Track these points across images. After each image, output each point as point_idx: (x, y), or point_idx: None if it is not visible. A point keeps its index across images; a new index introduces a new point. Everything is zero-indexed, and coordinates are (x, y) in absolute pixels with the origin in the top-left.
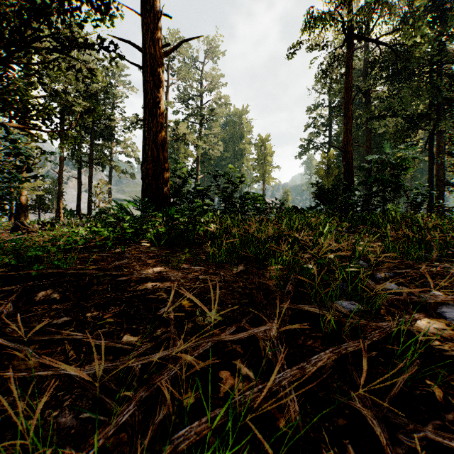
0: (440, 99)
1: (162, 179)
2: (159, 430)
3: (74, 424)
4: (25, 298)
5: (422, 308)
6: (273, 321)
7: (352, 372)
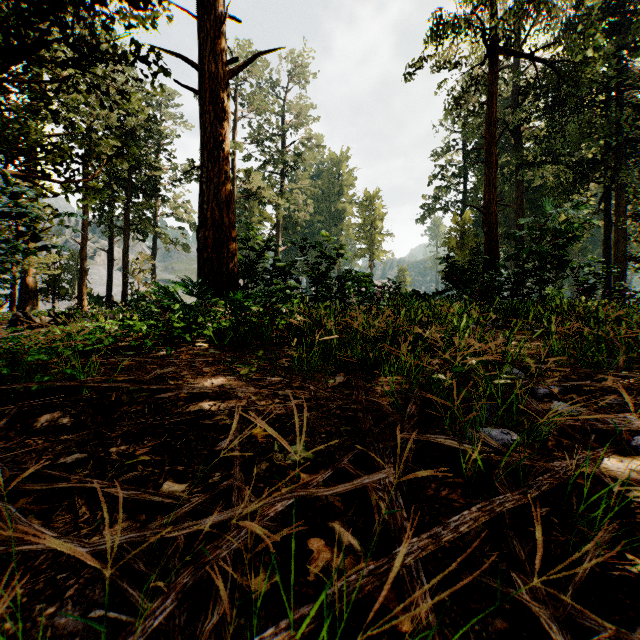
0: (620, 140)
1: (226, 251)
2: (212, 638)
3: (79, 628)
4: (20, 424)
5: (608, 439)
6: (389, 460)
7: (512, 540)
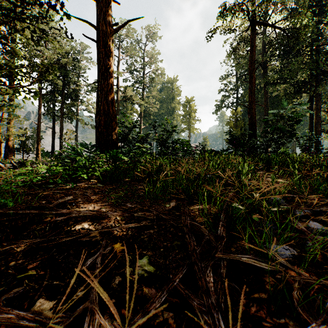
0: (318, 71)
1: (111, 127)
2: None
3: None
4: None
5: None
6: (210, 280)
7: None
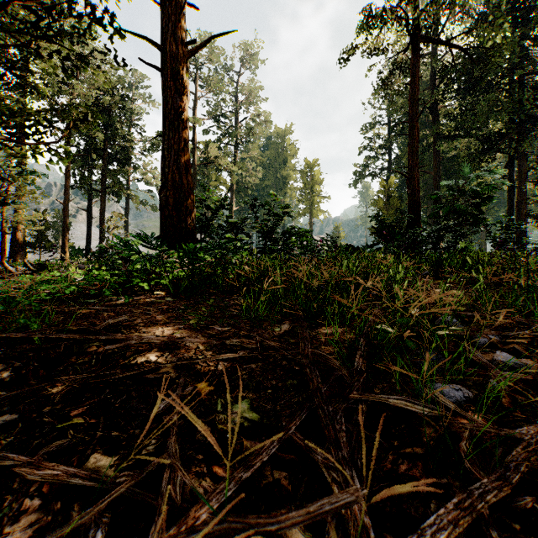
0: (522, 116)
1: (185, 209)
2: None
3: None
4: None
5: None
6: (341, 428)
7: None
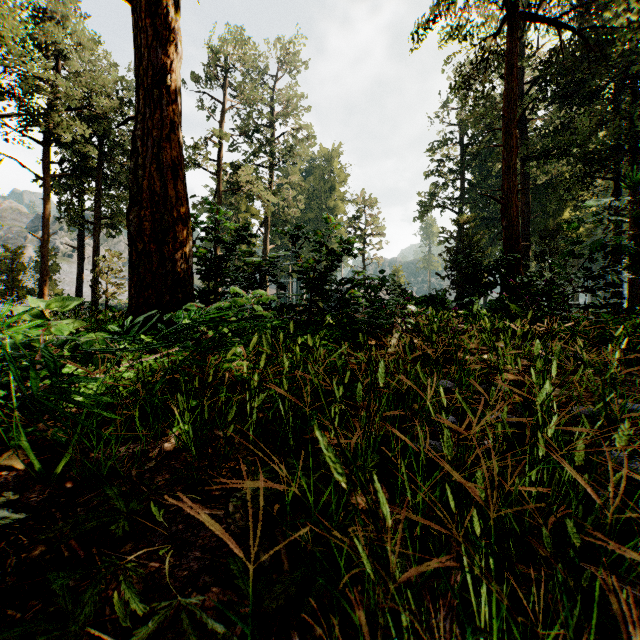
0: (638, 129)
1: (172, 240)
2: None
3: None
4: None
5: None
6: None
7: None
